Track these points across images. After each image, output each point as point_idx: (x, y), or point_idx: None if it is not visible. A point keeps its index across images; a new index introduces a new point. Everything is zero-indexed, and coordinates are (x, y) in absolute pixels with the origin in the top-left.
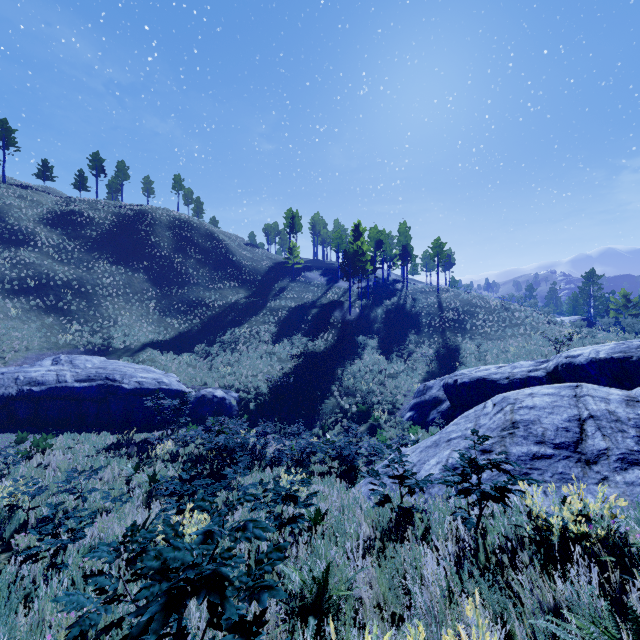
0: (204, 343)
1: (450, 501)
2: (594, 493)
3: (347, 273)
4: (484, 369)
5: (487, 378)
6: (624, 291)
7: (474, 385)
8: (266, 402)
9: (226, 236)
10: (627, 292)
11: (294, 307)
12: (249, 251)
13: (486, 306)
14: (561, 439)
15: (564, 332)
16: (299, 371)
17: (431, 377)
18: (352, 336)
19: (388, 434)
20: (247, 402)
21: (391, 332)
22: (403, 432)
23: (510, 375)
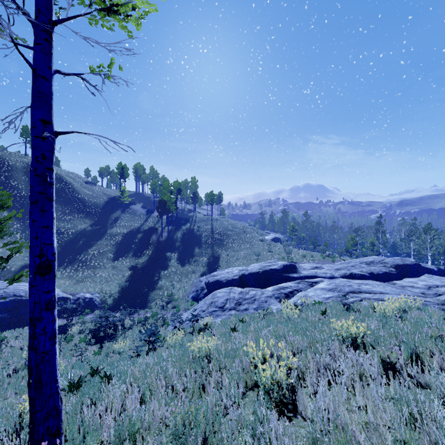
0: (66, 261)
1: (191, 325)
2: (221, 318)
3: (160, 213)
4: (222, 273)
5: (219, 280)
6: (292, 224)
7: (215, 283)
8: (117, 297)
9: (71, 177)
10: (293, 224)
11: (126, 233)
12: (89, 189)
13: (235, 230)
14: (221, 305)
15: (265, 246)
16: (134, 276)
17: (204, 273)
18: (163, 252)
19: (181, 306)
20: (105, 298)
21: (185, 248)
22: (188, 304)
23: (227, 278)
